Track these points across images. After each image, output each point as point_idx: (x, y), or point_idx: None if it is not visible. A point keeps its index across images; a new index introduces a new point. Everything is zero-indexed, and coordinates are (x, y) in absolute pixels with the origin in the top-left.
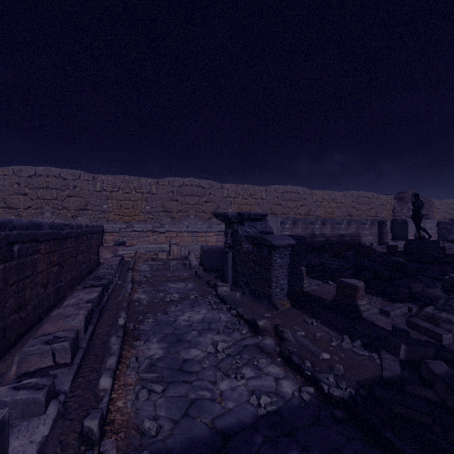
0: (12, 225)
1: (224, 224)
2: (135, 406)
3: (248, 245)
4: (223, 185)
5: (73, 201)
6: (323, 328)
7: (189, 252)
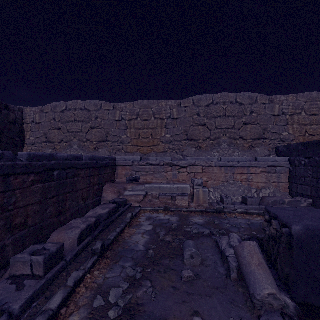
0: None
1: (275, 155)
2: None
3: None
4: (272, 98)
5: (95, 133)
6: None
7: (223, 198)
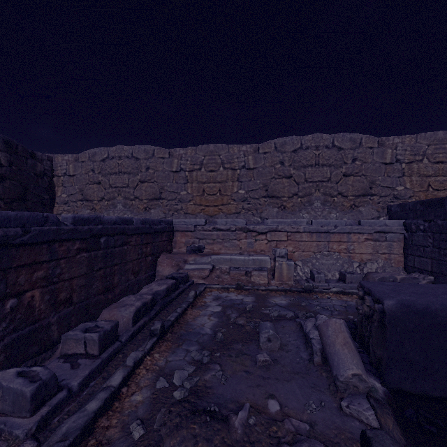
0: None
1: (386, 217)
2: None
3: None
4: (382, 140)
5: (145, 188)
6: None
7: (314, 274)
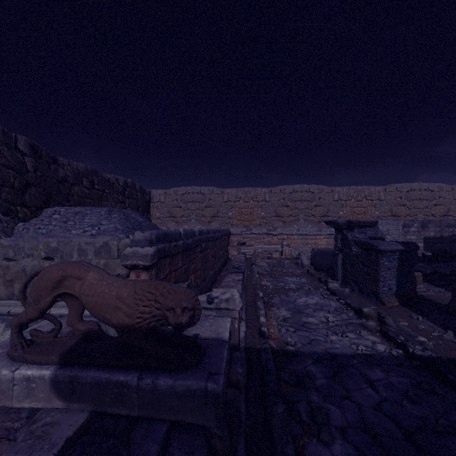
0: (203, 232)
1: None
2: (280, 334)
3: (357, 248)
4: (333, 189)
5: (208, 211)
6: (428, 323)
7: (300, 253)
